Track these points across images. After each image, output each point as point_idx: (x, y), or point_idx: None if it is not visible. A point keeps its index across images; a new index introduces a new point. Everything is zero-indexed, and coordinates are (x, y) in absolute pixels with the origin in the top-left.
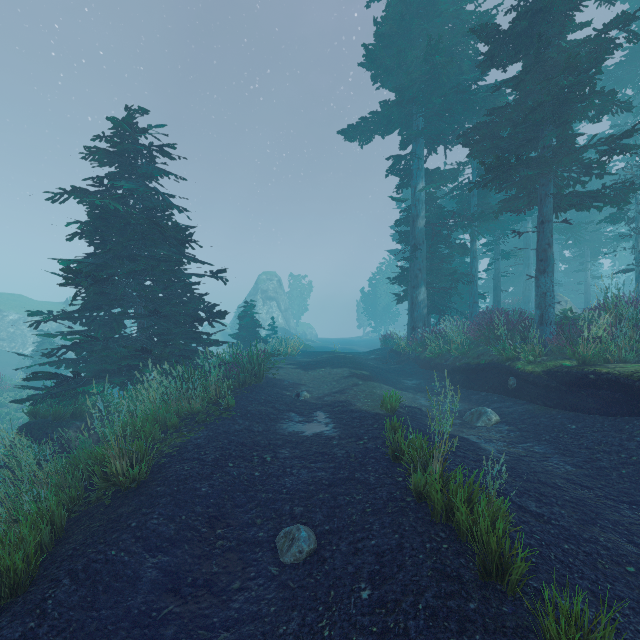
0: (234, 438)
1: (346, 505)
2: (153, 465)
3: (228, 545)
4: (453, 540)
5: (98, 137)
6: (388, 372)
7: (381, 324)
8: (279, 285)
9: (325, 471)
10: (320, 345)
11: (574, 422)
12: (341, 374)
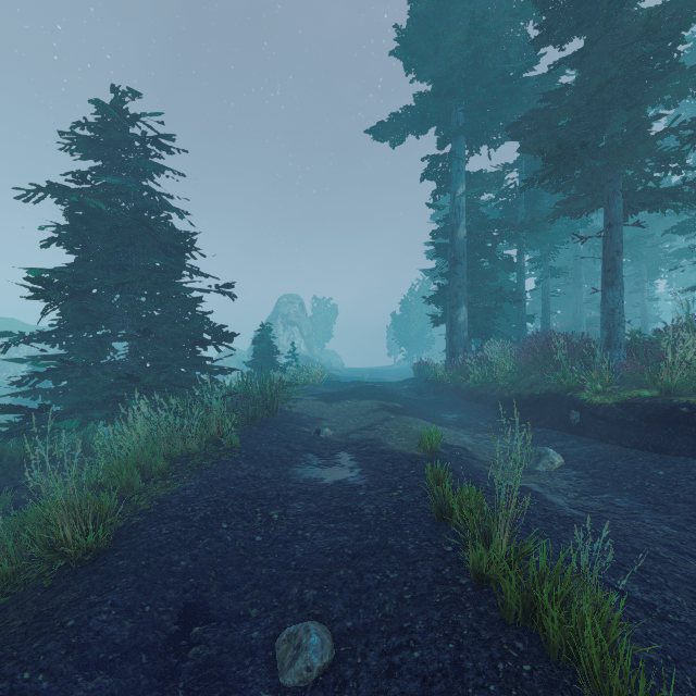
0: (234, 488)
1: (376, 588)
2: (122, 526)
3: (206, 653)
4: (537, 656)
5: (79, 124)
6: (424, 404)
7: (414, 352)
8: (301, 309)
9: (348, 535)
10: (347, 375)
11: (661, 467)
12: (370, 407)
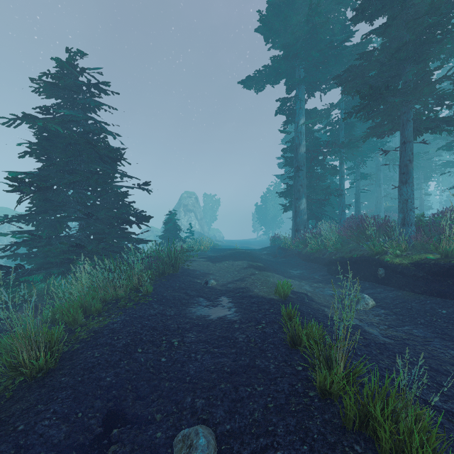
0: (147, 322)
1: (247, 398)
2: (67, 351)
3: (121, 450)
4: None
5: (45, 74)
6: (277, 264)
7: (270, 229)
8: (196, 201)
9: (227, 357)
10: (226, 244)
11: (443, 307)
12: (241, 265)
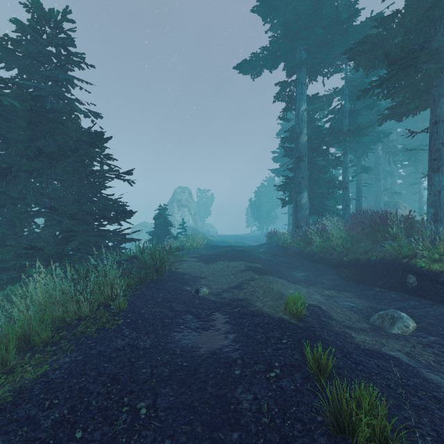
0: (107, 365)
1: None
2: None
3: None
4: None
5: (2, 39)
6: (277, 264)
7: (264, 224)
8: (190, 196)
9: None
10: (219, 240)
11: None
12: (238, 267)
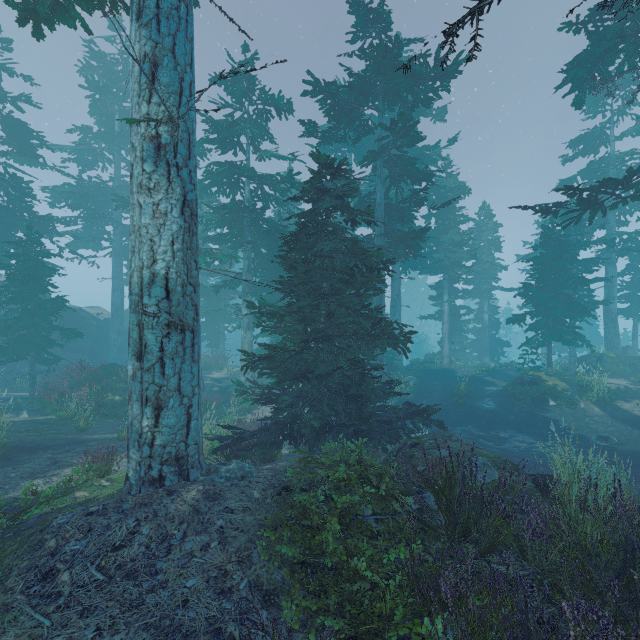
0: None
1: None
2: None
3: None
4: None
5: None
6: None
7: None
8: None
9: None
10: None
11: None
12: None
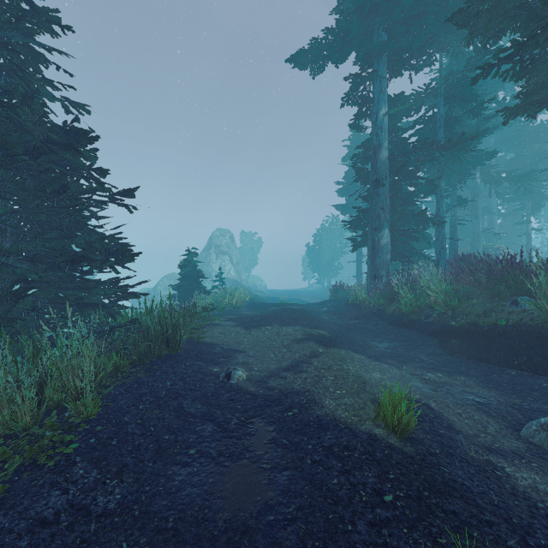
0: None
1: None
2: None
3: None
4: None
5: None
6: (349, 330)
7: (325, 276)
8: (231, 241)
9: None
10: (269, 296)
11: None
12: (293, 335)
